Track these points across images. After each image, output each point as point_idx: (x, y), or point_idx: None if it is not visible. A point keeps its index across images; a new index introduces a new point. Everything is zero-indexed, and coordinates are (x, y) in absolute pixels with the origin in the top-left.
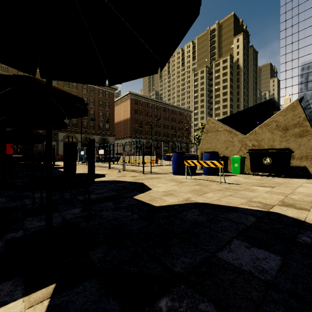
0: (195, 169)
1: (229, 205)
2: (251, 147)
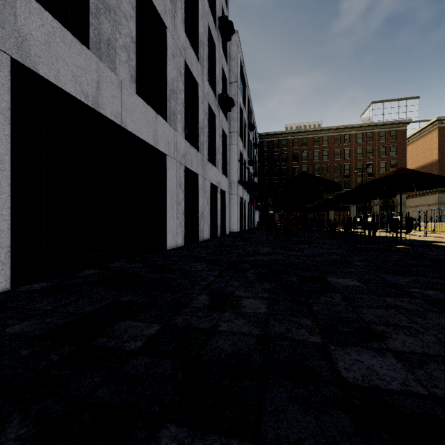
0: None
1: None
2: None
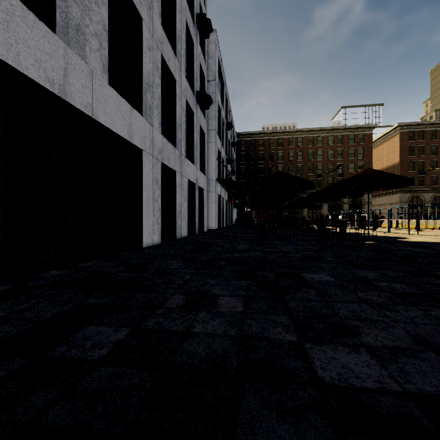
0: None
1: None
2: None
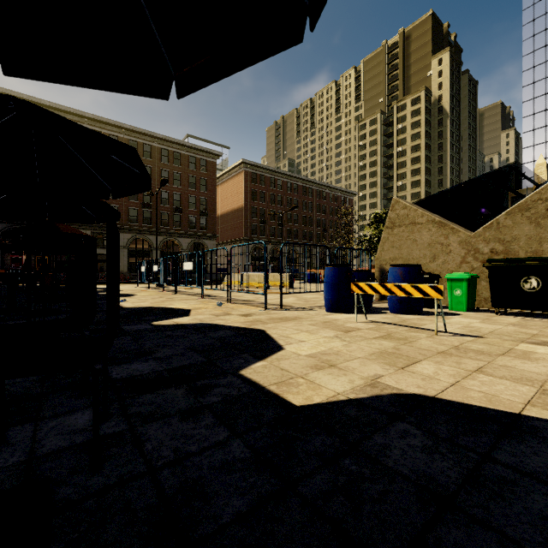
0: (371, 301)
1: (499, 407)
2: (488, 255)
